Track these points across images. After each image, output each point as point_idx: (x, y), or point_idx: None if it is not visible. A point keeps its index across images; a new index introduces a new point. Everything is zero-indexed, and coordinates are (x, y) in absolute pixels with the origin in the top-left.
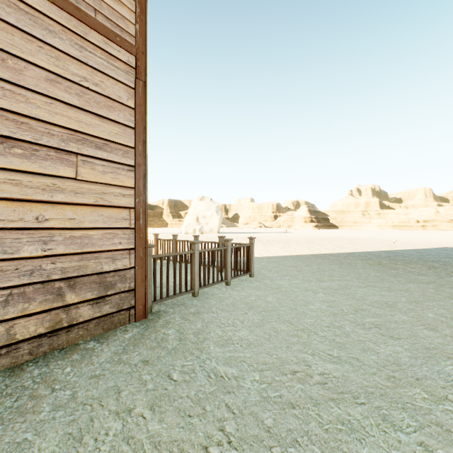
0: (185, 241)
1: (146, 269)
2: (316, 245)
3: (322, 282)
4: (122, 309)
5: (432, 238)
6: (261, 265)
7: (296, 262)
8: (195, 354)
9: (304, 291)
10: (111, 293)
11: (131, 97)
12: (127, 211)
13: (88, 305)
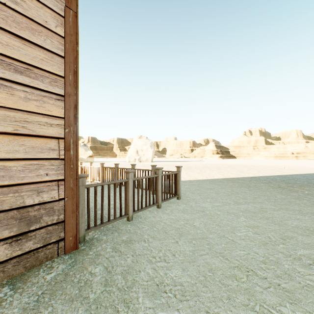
0: (124, 168)
1: (77, 200)
2: (224, 170)
3: (239, 205)
4: (49, 243)
5: (307, 166)
6: (185, 187)
7: (212, 185)
8: (120, 313)
9: (226, 215)
10: (35, 227)
11: (60, 25)
12: (55, 142)
13: (5, 244)
